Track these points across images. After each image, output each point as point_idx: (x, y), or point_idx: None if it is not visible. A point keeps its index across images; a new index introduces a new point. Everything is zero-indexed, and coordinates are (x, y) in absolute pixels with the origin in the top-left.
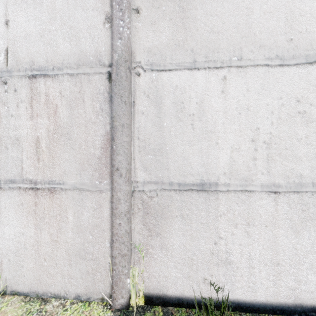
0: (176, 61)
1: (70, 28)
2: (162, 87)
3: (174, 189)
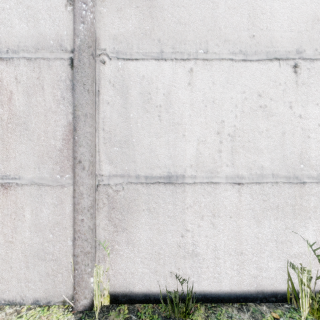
0: (142, 51)
1: (28, 8)
2: (129, 76)
3: (140, 183)
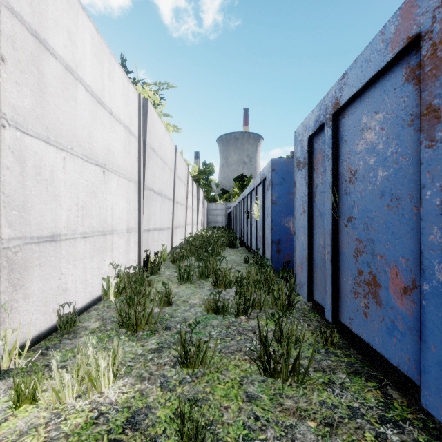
0: (36, 130)
1: None
2: (25, 148)
3: (34, 242)
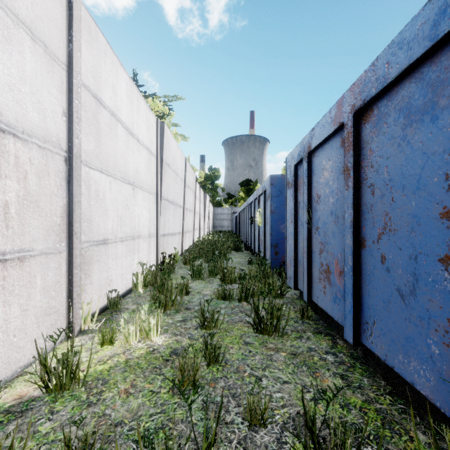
0: (96, 165)
1: (39, 102)
2: (91, 178)
3: (95, 245)
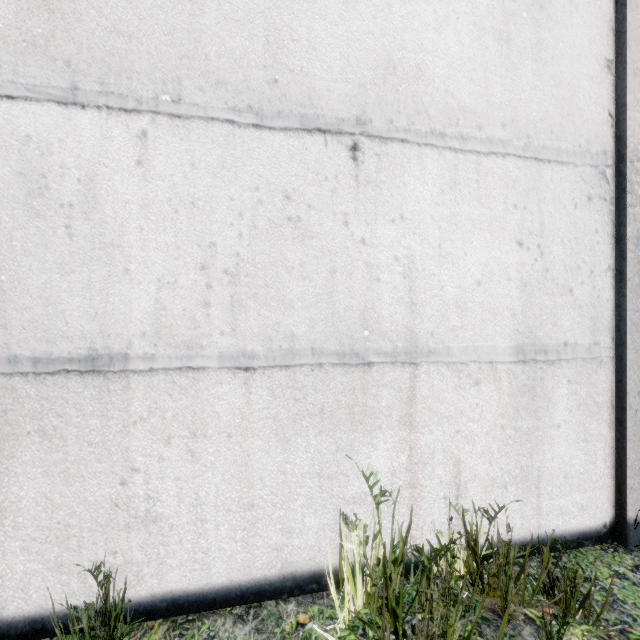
0: (26, 80)
1: None
2: None
3: (21, 373)
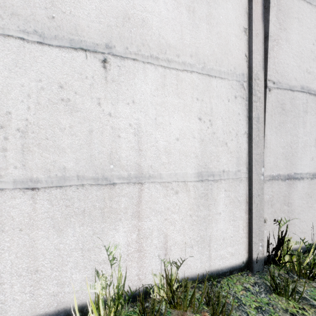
0: None
1: None
2: None
3: None
